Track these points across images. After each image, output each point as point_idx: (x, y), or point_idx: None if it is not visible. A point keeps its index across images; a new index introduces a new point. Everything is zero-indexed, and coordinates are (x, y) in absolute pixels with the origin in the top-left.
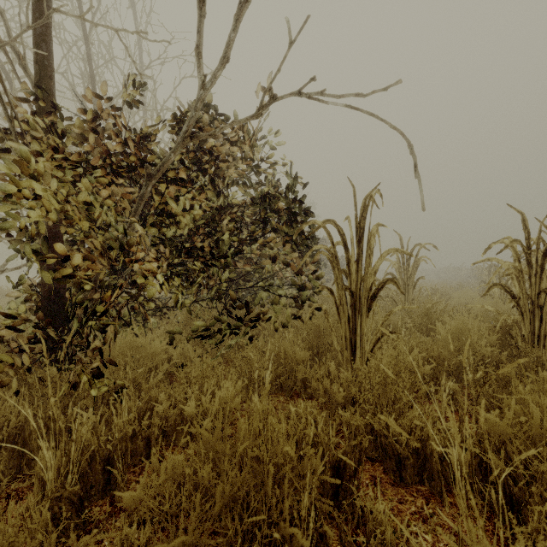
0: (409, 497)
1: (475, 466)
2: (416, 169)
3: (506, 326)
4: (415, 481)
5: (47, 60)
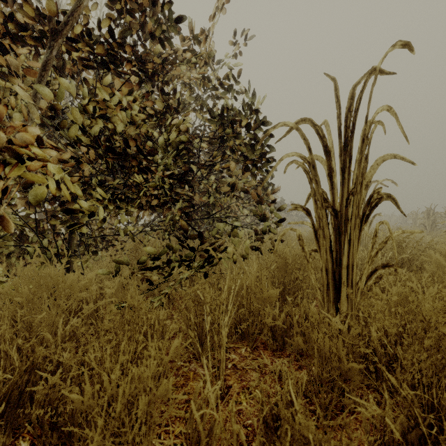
0: None
1: None
2: None
3: None
4: None
5: None
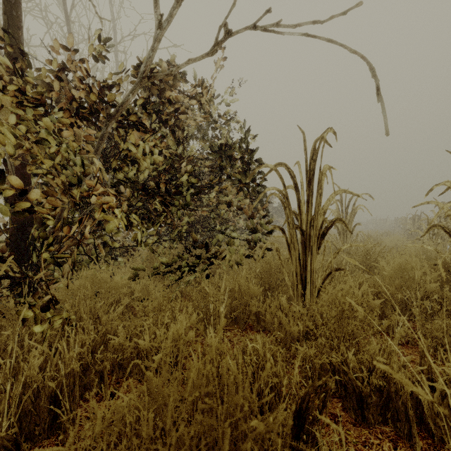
0: (374, 439)
1: (446, 407)
2: (379, 92)
3: (445, 264)
4: (378, 421)
5: (15, 11)
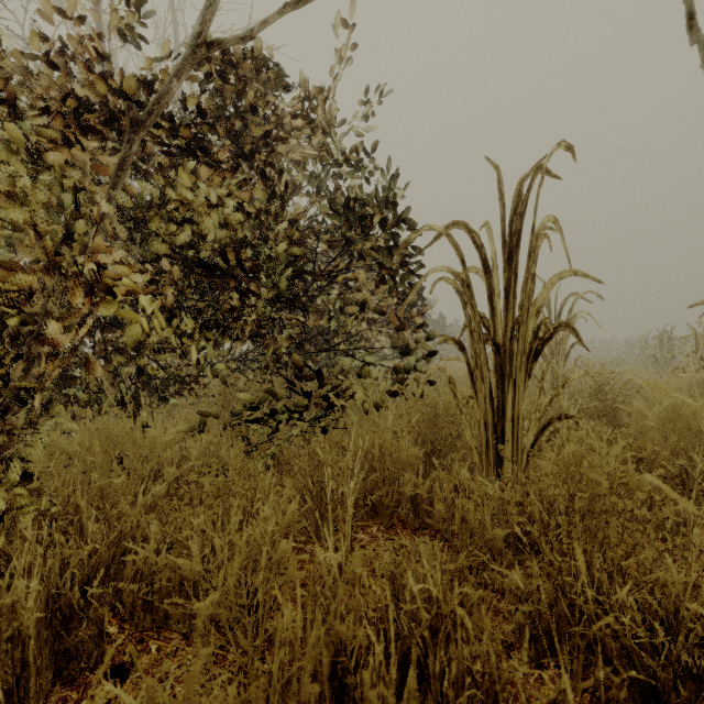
0: None
1: None
2: (693, 24)
3: None
4: None
5: None
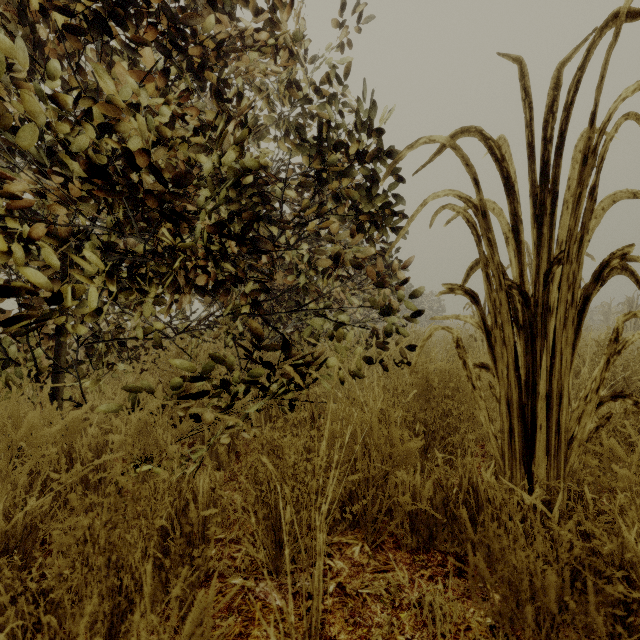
0: None
1: None
2: None
3: None
4: None
5: None
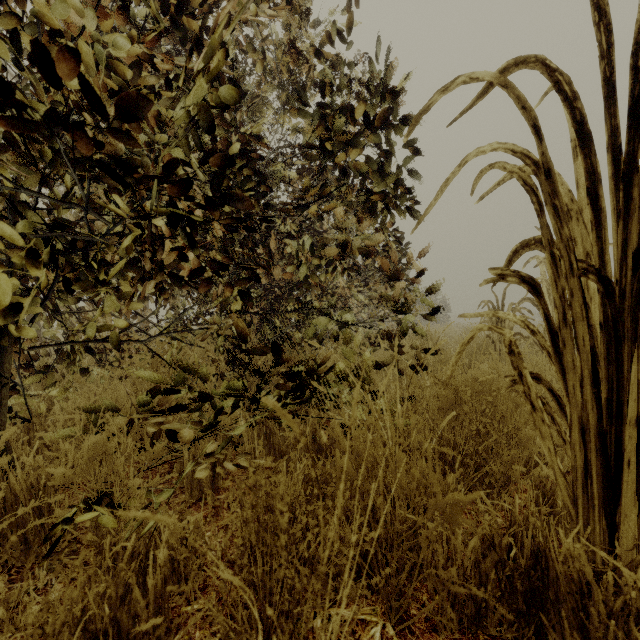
0: None
1: None
2: None
3: None
4: None
5: None
